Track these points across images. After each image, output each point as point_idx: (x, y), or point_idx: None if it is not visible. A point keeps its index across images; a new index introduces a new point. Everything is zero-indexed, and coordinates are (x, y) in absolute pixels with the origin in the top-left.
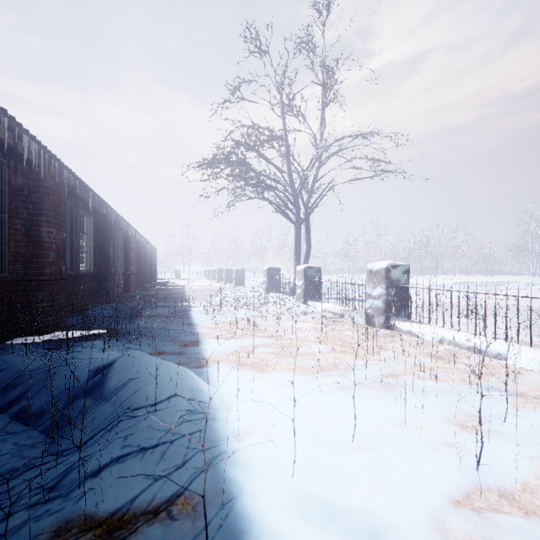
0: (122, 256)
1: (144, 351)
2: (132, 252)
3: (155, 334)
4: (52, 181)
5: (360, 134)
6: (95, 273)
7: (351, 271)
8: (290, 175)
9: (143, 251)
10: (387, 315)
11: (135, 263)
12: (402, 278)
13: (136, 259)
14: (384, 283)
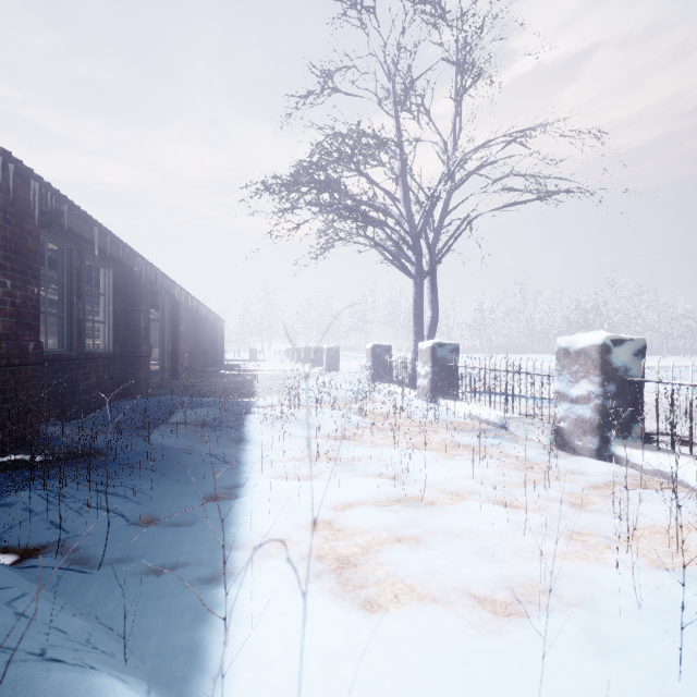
0: (169, 330)
1: (118, 518)
2: (182, 324)
3: (168, 466)
4: (4, 197)
5: (523, 129)
6: (118, 354)
7: (485, 350)
8: (407, 205)
9: (201, 322)
10: (604, 434)
11: (191, 339)
12: (632, 365)
13: (192, 334)
14: (597, 373)
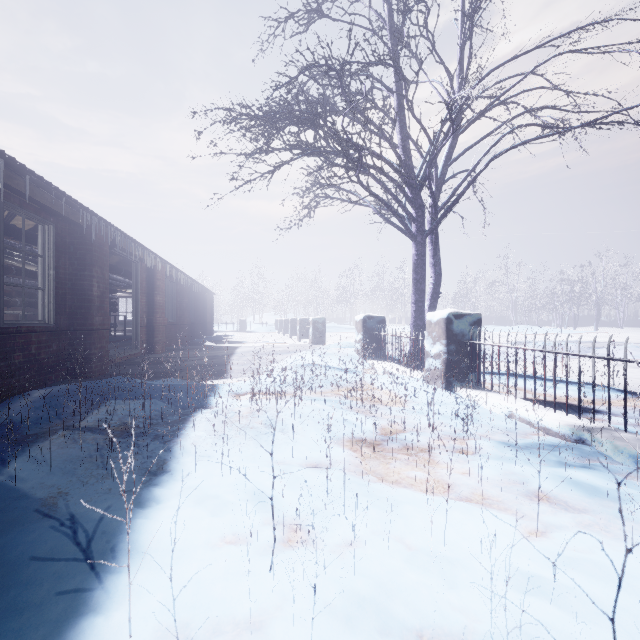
0: (144, 300)
1: None
2: (158, 294)
3: None
4: None
5: (566, 33)
6: (64, 326)
7: None
8: (406, 149)
9: (185, 293)
10: None
11: (174, 311)
12: None
13: (175, 305)
14: None
